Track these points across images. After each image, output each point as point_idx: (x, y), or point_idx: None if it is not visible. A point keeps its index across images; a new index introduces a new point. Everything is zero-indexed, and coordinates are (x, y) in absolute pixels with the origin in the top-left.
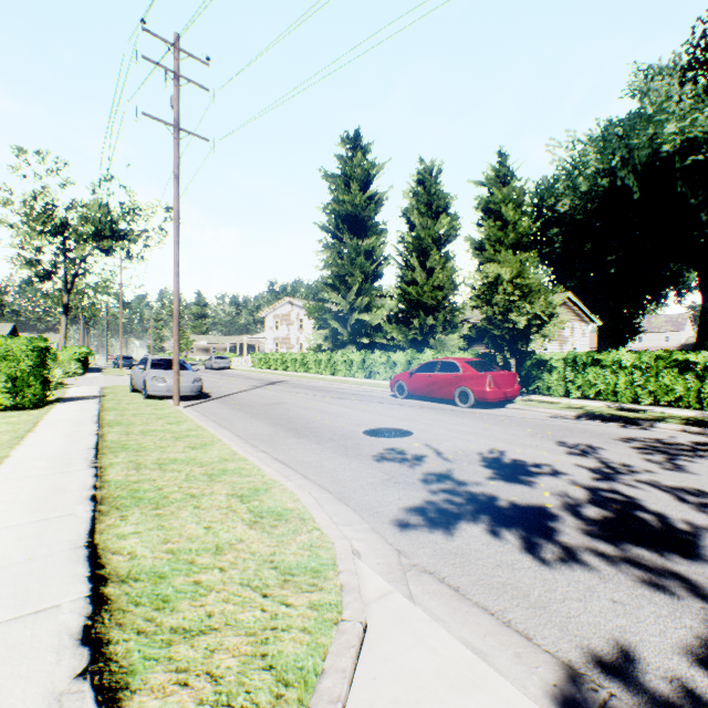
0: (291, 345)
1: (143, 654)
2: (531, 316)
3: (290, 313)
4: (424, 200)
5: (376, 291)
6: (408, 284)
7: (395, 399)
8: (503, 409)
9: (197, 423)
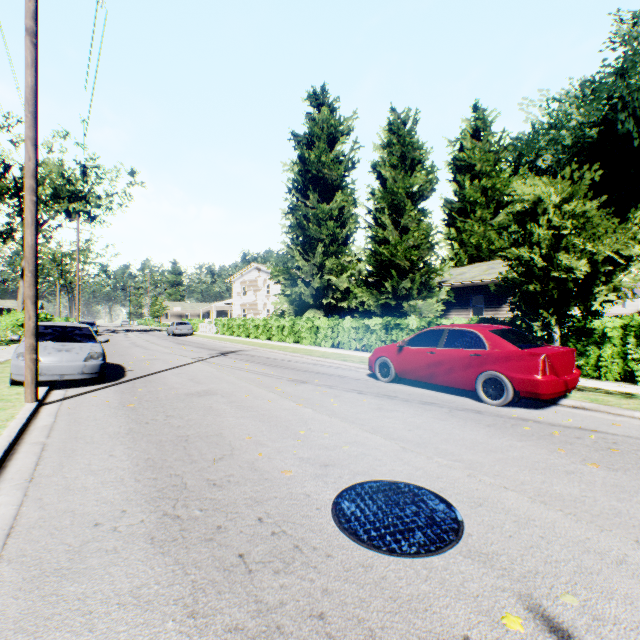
0: (258, 311)
1: None
2: (600, 259)
3: (257, 279)
4: (396, 152)
5: (344, 254)
6: (379, 244)
7: (377, 384)
8: (562, 410)
9: None
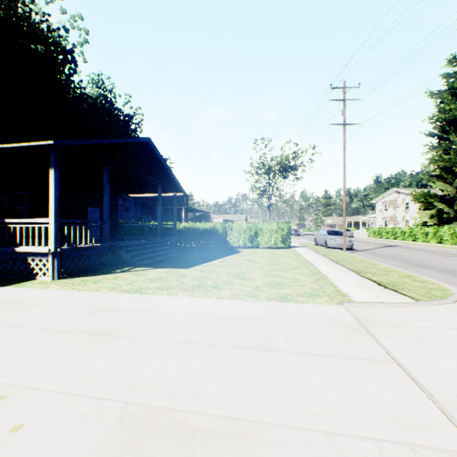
0: (396, 222)
1: (396, 289)
2: None
3: (395, 199)
4: None
5: None
6: None
7: None
8: None
9: (362, 258)
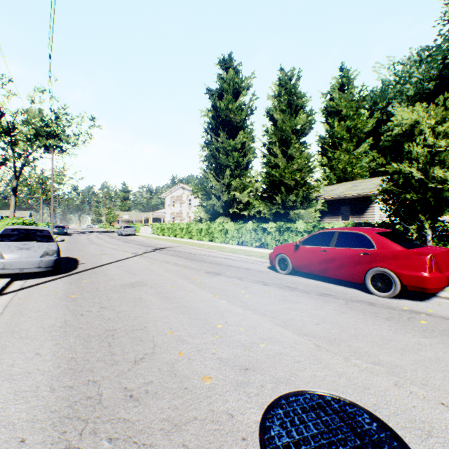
0: (183, 218)
1: None
2: None
3: (182, 195)
4: (284, 101)
5: (245, 176)
6: (272, 168)
7: (277, 276)
8: (443, 302)
9: None
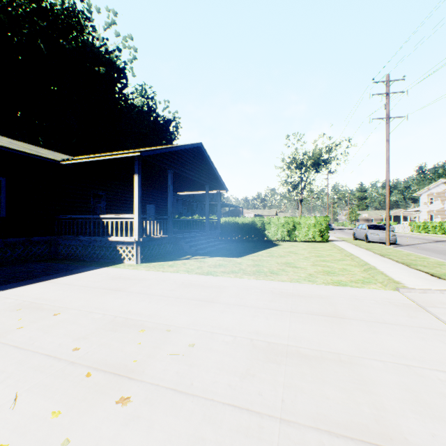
0: (445, 216)
1: None
2: None
3: (444, 191)
4: None
5: None
6: None
7: None
8: None
9: (408, 252)
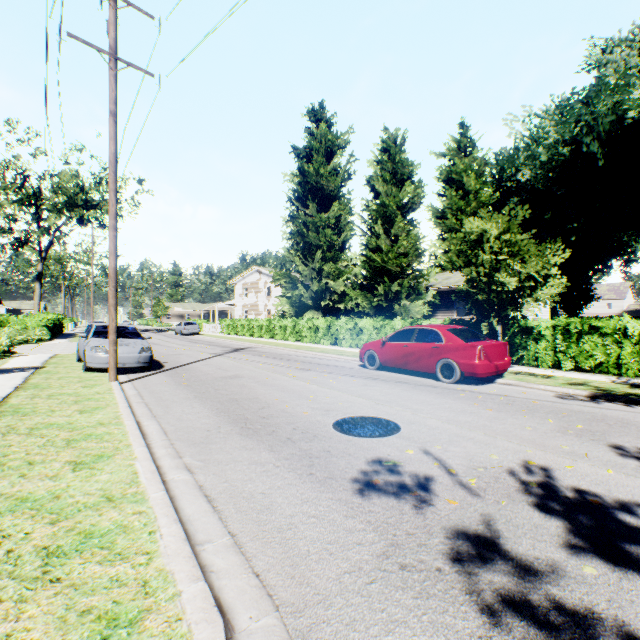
0: (259, 312)
1: None
2: (524, 278)
3: (258, 281)
4: (388, 168)
5: (341, 259)
6: (373, 252)
7: (365, 371)
8: (494, 385)
9: (118, 410)
